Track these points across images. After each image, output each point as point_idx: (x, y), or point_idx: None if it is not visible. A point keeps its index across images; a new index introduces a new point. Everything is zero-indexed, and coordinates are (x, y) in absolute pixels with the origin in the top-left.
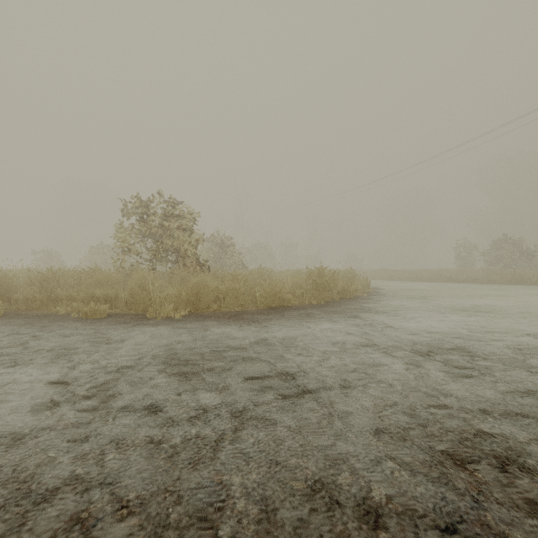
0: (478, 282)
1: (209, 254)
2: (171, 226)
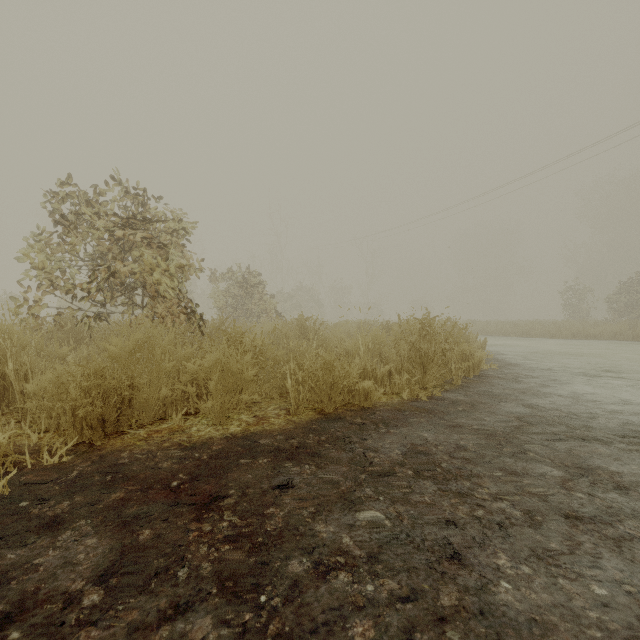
0: (619, 339)
1: (227, 297)
2: (126, 236)
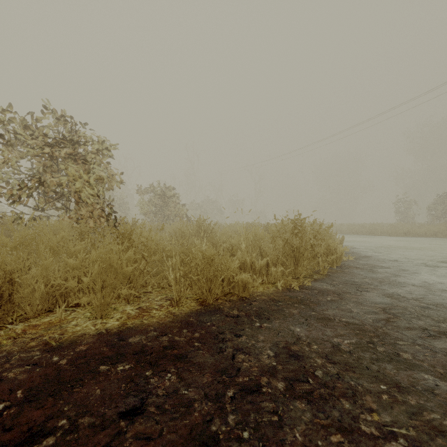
0: (439, 237)
1: (150, 206)
2: (53, 153)
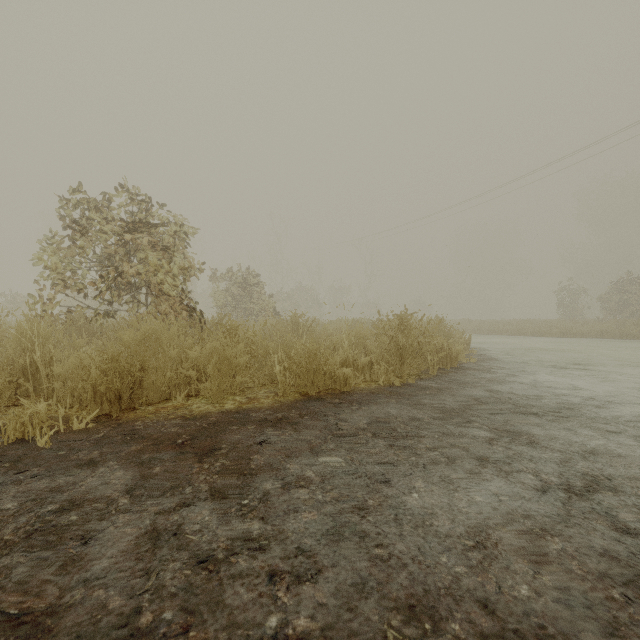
0: (607, 338)
1: (227, 297)
2: (132, 240)
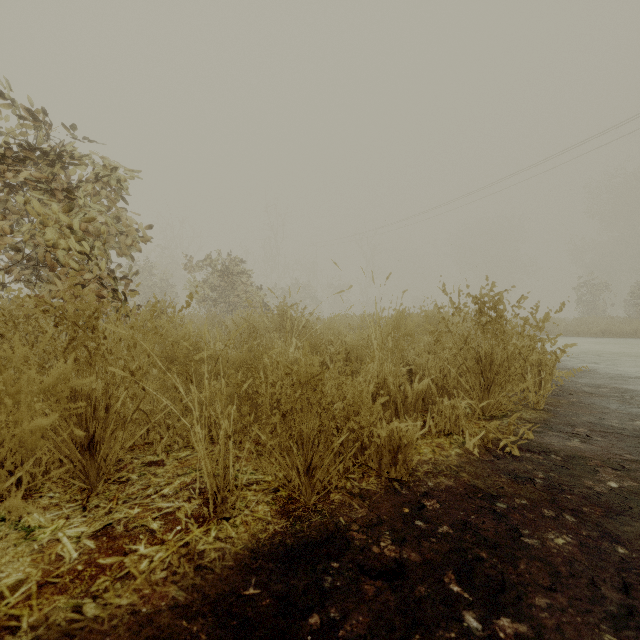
0: None
1: (207, 289)
2: (3, 172)
